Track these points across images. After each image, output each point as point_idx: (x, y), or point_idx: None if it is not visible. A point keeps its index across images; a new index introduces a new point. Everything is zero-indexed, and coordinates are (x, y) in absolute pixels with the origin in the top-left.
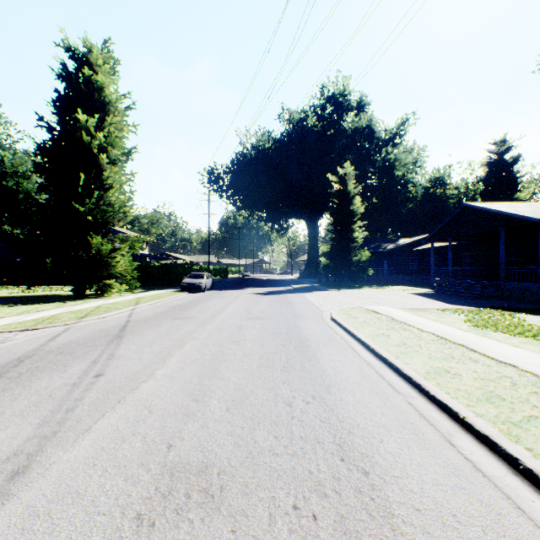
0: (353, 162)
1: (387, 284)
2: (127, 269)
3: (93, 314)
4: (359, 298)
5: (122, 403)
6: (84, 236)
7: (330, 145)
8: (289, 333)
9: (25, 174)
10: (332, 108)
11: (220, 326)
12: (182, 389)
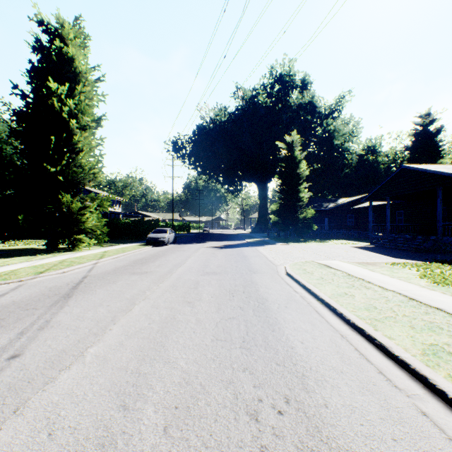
0: (297, 133)
1: (329, 238)
2: (98, 225)
3: (53, 269)
4: (308, 251)
5: (17, 415)
6: (57, 195)
7: (278, 118)
8: (247, 291)
9: (8, 140)
10: (279, 87)
11: (176, 283)
12: (111, 383)
